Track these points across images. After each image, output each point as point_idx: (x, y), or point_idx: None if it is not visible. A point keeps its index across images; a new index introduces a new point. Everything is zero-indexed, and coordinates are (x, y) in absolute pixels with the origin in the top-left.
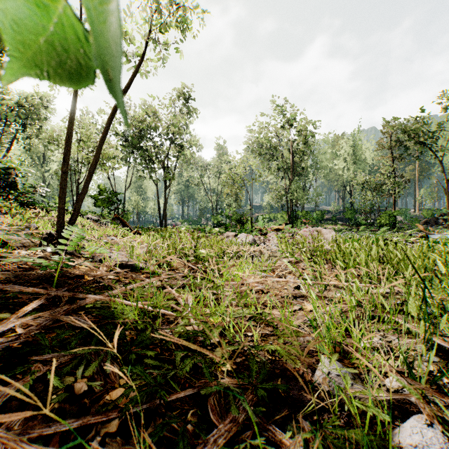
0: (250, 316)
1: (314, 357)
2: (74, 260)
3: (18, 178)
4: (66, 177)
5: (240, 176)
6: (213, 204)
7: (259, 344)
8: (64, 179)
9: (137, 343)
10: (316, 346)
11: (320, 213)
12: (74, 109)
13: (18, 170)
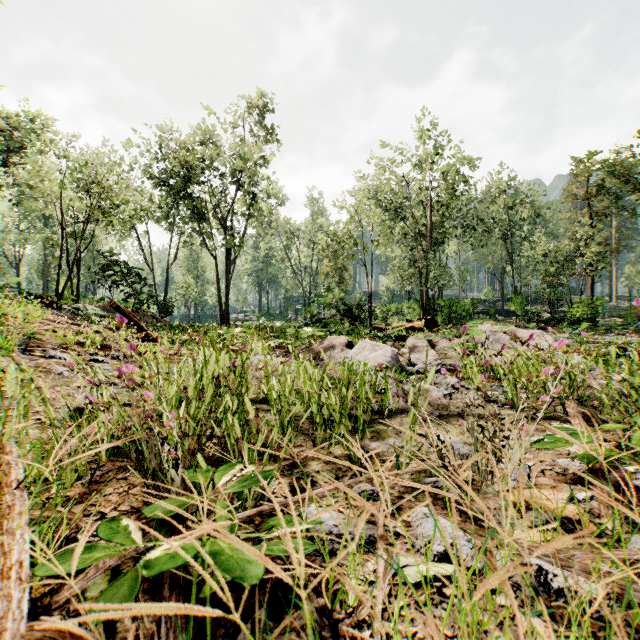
0: None
1: None
2: None
3: None
4: None
5: (351, 237)
6: (305, 289)
7: None
8: None
9: None
10: None
11: (471, 303)
12: None
13: None
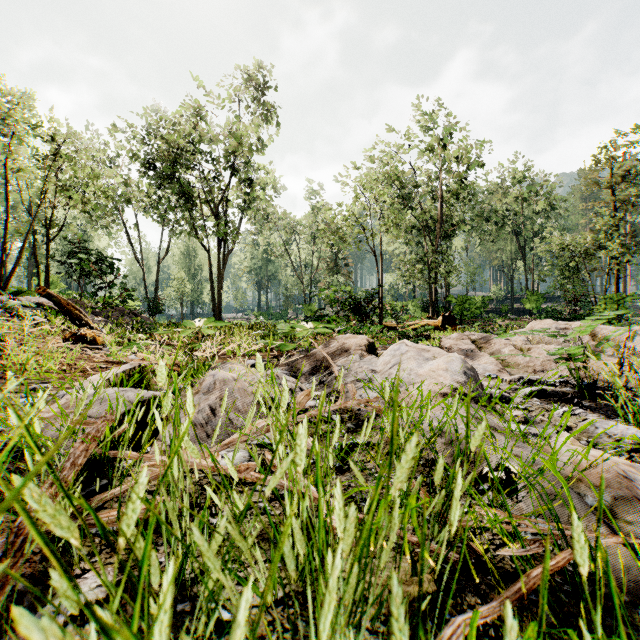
0: None
1: None
2: None
3: None
4: None
5: (358, 220)
6: (306, 287)
7: None
8: None
9: None
10: None
11: (482, 300)
12: None
13: None
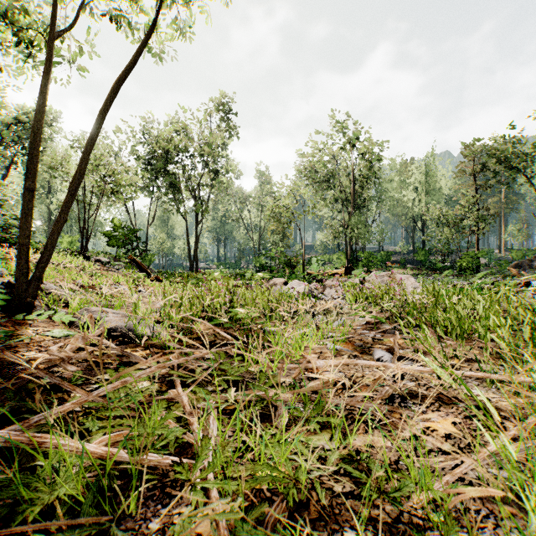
0: (338, 462)
1: None
2: (41, 325)
3: None
4: (33, 197)
5: (290, 208)
6: (255, 243)
7: None
8: (28, 199)
9: None
10: None
11: (386, 254)
12: (45, 92)
13: None
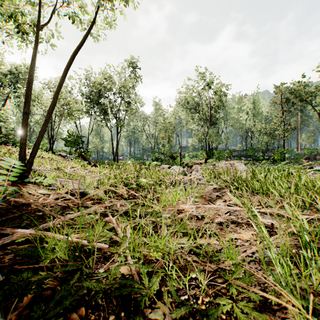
0: (190, 249)
1: (276, 313)
2: (33, 188)
3: (2, 123)
4: (28, 117)
5: (172, 124)
6: (152, 145)
7: (206, 291)
8: (25, 119)
9: (52, 305)
10: (288, 310)
11: (230, 151)
12: (34, 59)
13: (2, 117)
